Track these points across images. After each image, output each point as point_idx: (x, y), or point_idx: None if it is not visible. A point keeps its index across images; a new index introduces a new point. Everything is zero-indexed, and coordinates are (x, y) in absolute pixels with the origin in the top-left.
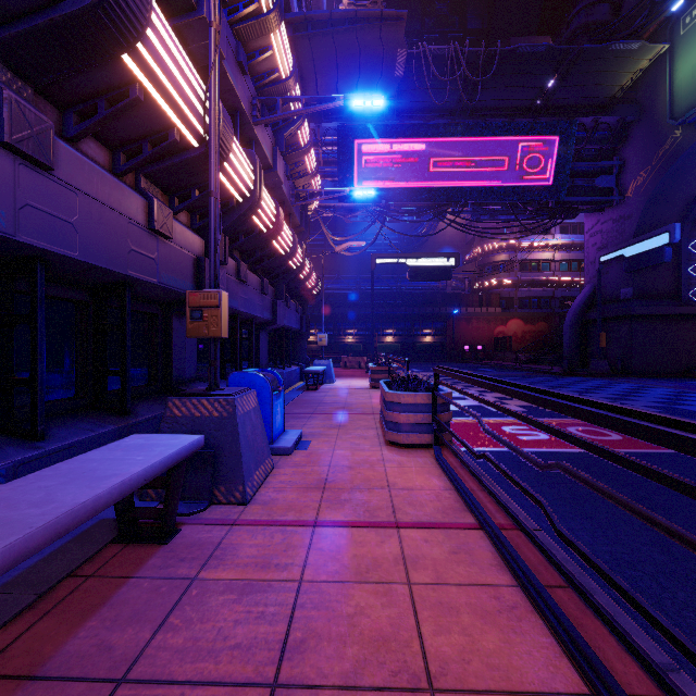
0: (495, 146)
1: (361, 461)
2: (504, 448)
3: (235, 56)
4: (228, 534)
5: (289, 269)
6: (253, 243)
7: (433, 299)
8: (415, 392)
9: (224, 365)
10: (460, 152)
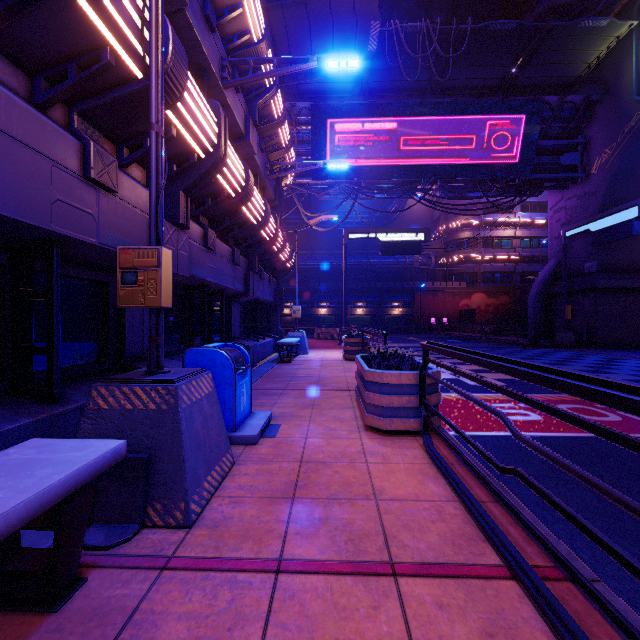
0: (464, 124)
1: (338, 454)
2: (496, 432)
3: (201, 8)
4: (152, 589)
5: (262, 239)
6: (222, 208)
7: (401, 274)
8: (399, 370)
9: (191, 339)
10: (430, 131)
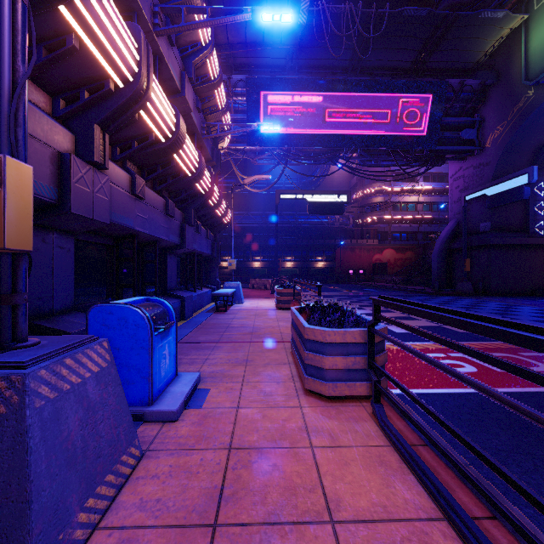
0: (380, 100)
1: (276, 434)
2: (439, 389)
3: None
4: None
5: (198, 193)
6: (151, 154)
7: (324, 232)
8: (341, 325)
9: (120, 291)
10: (351, 105)
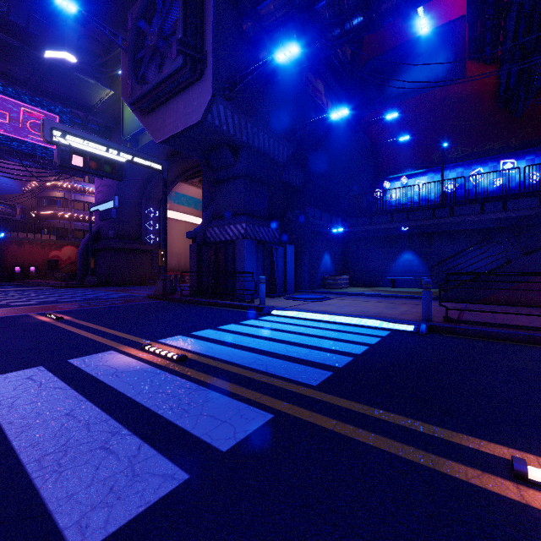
0: None
1: None
2: None
3: None
4: None
5: None
6: None
7: None
8: None
9: None
10: None
